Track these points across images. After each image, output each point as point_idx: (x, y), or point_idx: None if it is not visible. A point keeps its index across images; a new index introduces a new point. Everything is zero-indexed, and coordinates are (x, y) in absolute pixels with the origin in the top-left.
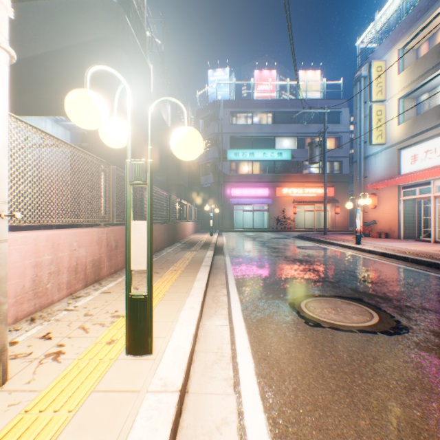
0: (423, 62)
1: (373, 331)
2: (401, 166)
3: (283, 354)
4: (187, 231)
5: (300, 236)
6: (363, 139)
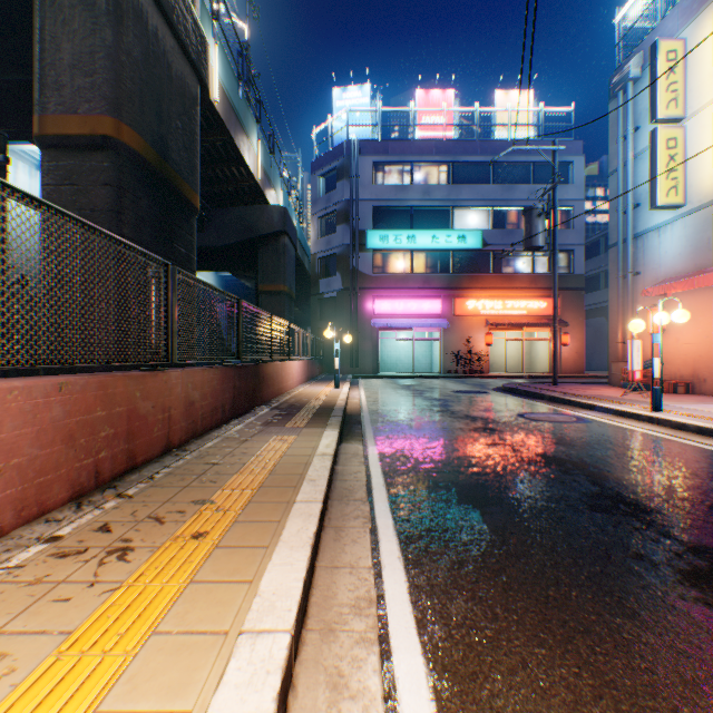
0: None
1: None
2: None
3: None
4: (288, 379)
5: (508, 389)
6: (632, 201)
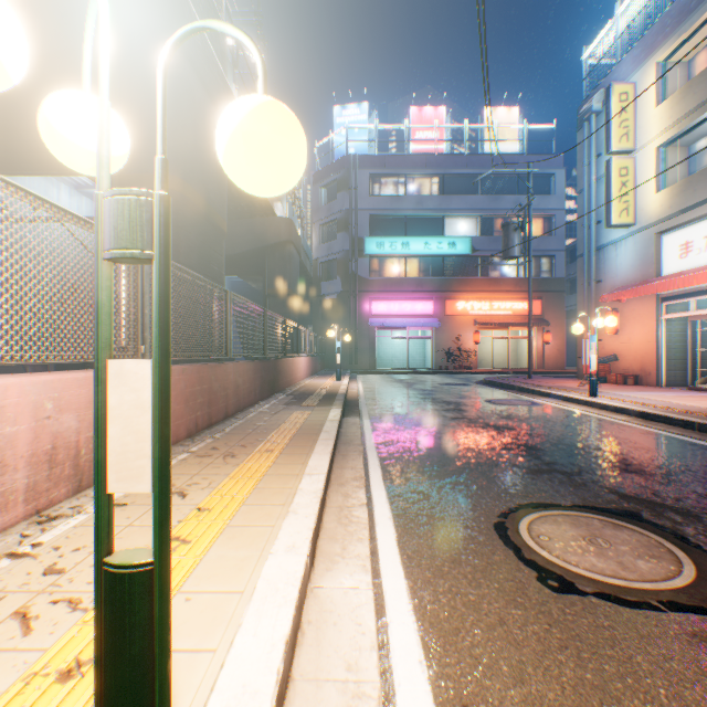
0: (702, 81)
1: (699, 605)
2: (663, 261)
3: (509, 687)
4: (297, 372)
5: (487, 382)
6: (594, 218)
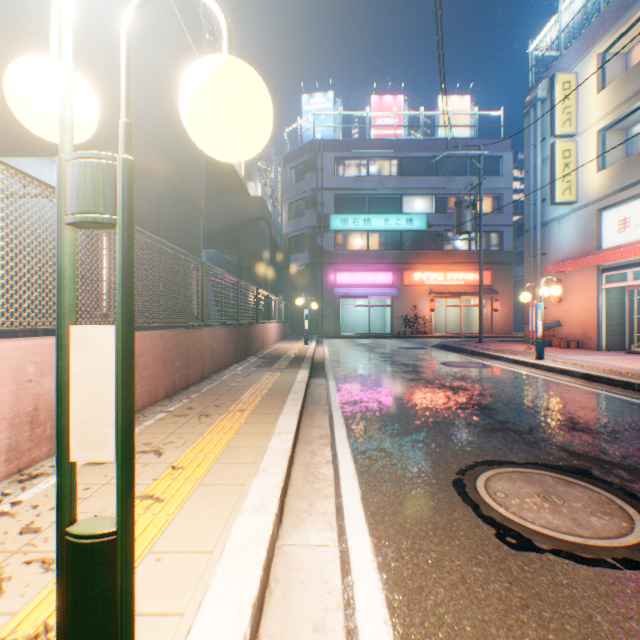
0: (639, 71)
1: None
2: (603, 235)
3: None
4: (268, 337)
5: (442, 346)
6: (540, 196)
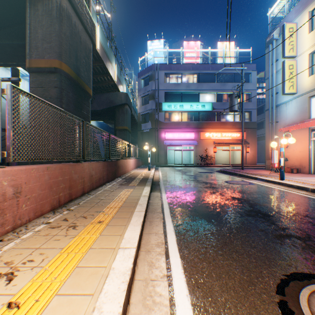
0: None
1: None
2: (312, 111)
3: None
4: (128, 167)
5: (222, 171)
6: (275, 91)
